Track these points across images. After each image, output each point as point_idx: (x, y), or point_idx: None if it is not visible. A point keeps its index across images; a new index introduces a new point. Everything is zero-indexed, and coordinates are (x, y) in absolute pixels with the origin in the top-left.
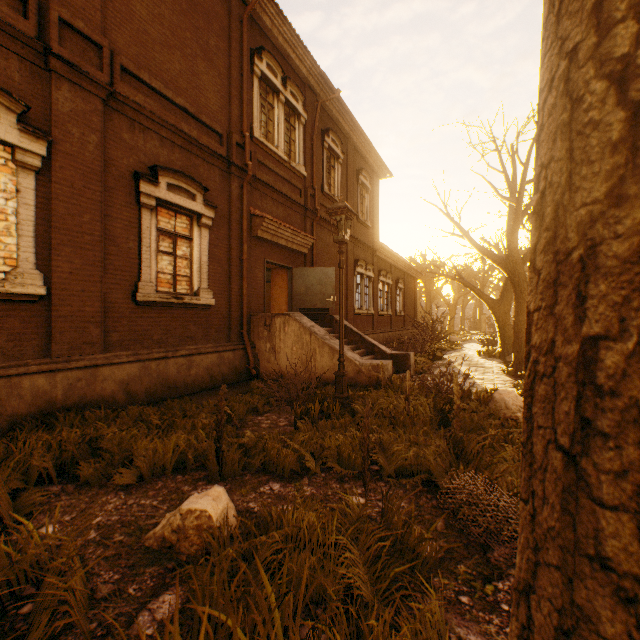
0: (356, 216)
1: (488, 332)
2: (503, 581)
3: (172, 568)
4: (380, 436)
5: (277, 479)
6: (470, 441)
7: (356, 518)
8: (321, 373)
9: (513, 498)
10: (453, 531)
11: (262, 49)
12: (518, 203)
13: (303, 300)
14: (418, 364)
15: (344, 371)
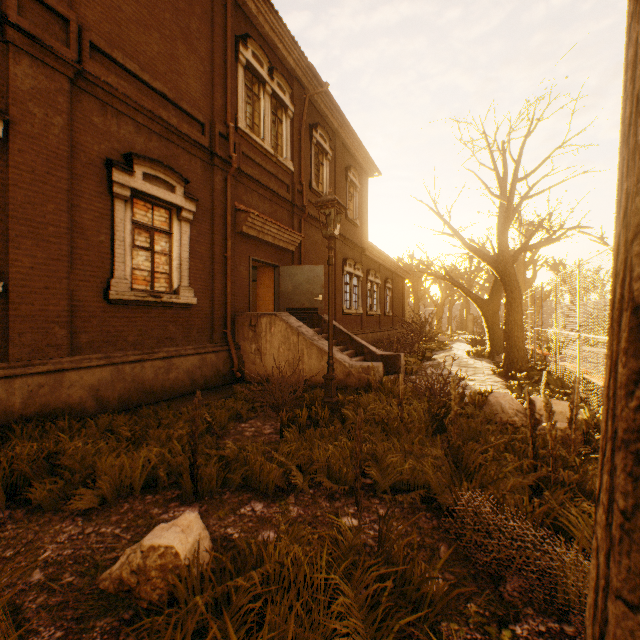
0: (345, 214)
1: (475, 332)
2: (521, 624)
3: (129, 619)
4: (373, 446)
5: (260, 497)
6: (471, 451)
7: (349, 546)
8: (309, 375)
9: (524, 519)
10: (458, 559)
11: (247, 36)
12: (509, 201)
13: (290, 299)
14: (408, 365)
15: (333, 374)
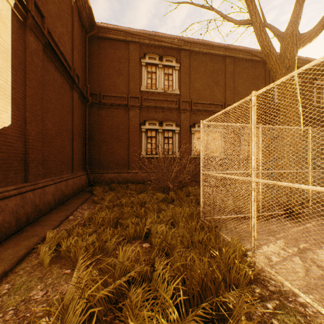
0: None
1: None
2: None
3: None
4: None
5: None
6: None
7: None
8: None
9: None
10: None
11: None
12: None
13: None
14: None
15: None
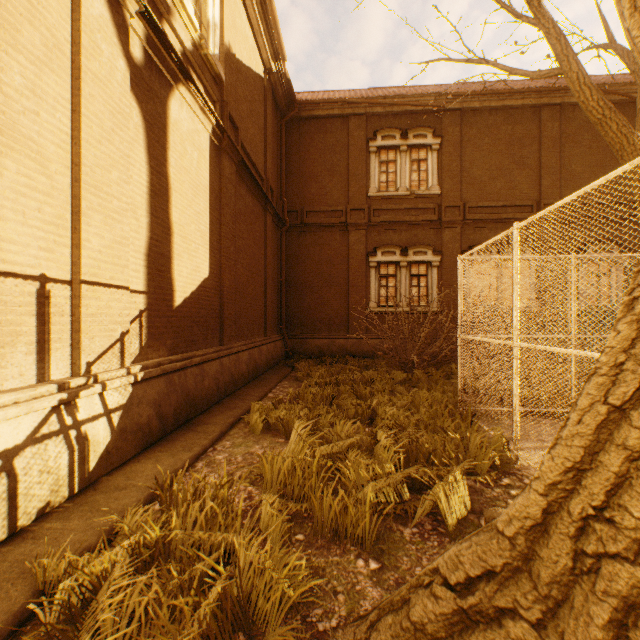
0: None
1: None
2: None
3: None
4: None
5: None
6: None
7: None
8: None
9: None
10: None
11: None
12: None
13: None
14: None
15: None
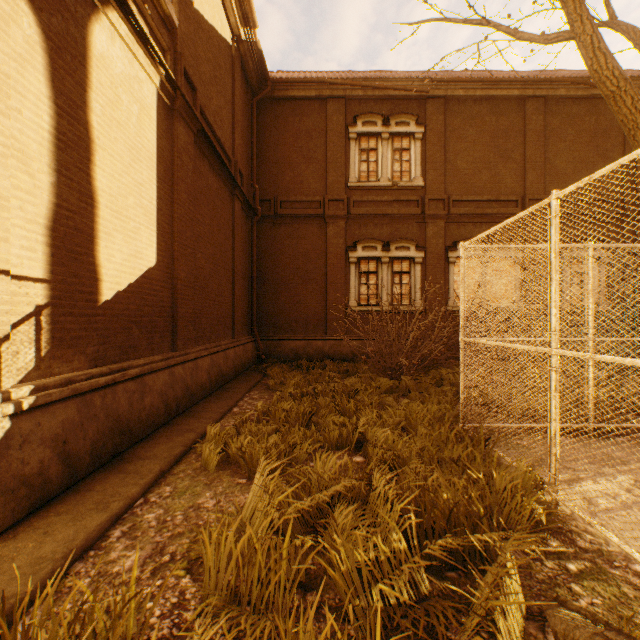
0: None
1: None
2: None
3: None
4: None
5: None
6: None
7: None
8: None
9: None
10: None
11: None
12: None
13: None
14: None
15: None
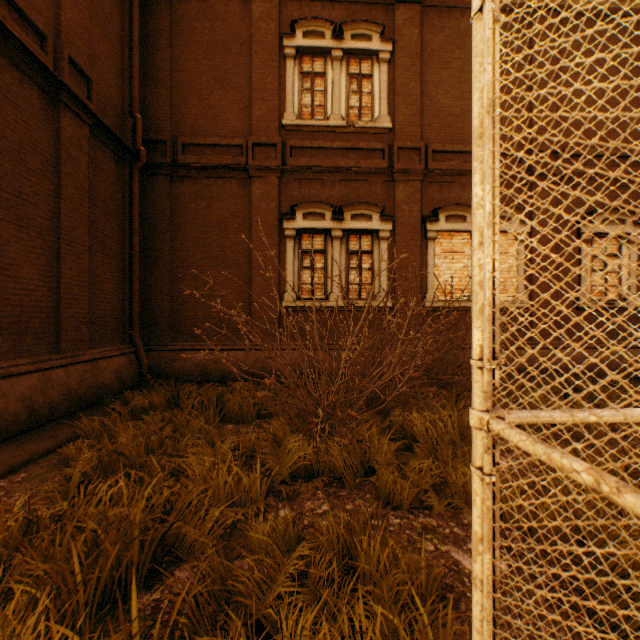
0: None
1: None
2: None
3: None
4: None
5: None
6: None
7: None
8: None
9: None
10: None
11: None
12: None
13: None
14: None
15: None
